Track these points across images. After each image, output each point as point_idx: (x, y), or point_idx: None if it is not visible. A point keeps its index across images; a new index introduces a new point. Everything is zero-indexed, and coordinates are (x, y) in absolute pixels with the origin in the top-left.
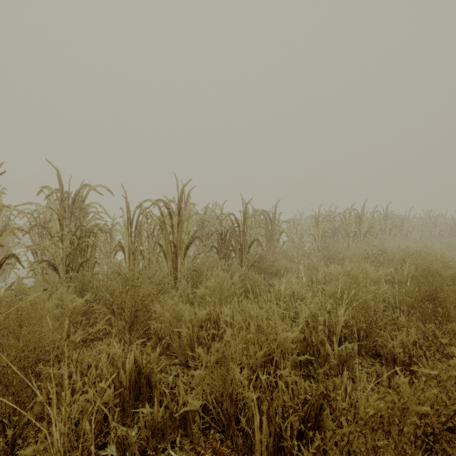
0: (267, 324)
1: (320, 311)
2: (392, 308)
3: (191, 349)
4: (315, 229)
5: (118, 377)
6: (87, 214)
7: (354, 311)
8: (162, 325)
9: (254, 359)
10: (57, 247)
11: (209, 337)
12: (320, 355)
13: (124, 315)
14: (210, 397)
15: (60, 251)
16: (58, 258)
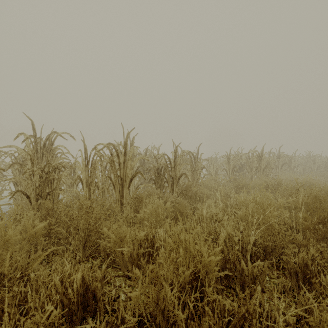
0: (193, 246)
1: (235, 231)
2: (290, 228)
3: (131, 264)
4: (227, 165)
5: (66, 296)
6: (56, 154)
7: (262, 232)
8: (108, 245)
9: (182, 278)
10: (29, 180)
11: (144, 261)
12: (236, 269)
13: (79, 235)
14: (145, 311)
15: (31, 184)
16: (30, 189)
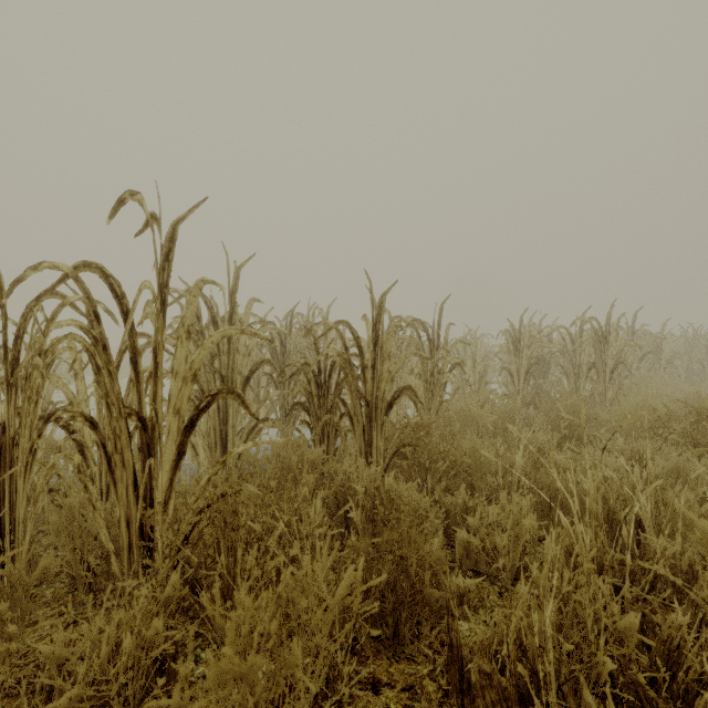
0: None
1: None
2: None
3: None
4: (512, 359)
5: None
6: None
7: None
8: None
9: None
10: None
11: None
12: None
13: None
14: None
15: None
16: None
